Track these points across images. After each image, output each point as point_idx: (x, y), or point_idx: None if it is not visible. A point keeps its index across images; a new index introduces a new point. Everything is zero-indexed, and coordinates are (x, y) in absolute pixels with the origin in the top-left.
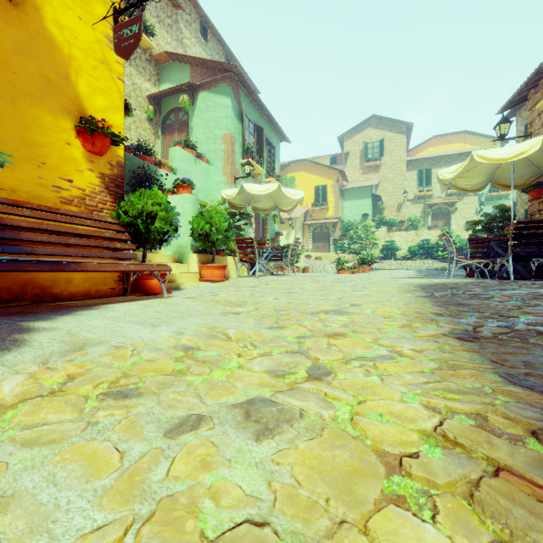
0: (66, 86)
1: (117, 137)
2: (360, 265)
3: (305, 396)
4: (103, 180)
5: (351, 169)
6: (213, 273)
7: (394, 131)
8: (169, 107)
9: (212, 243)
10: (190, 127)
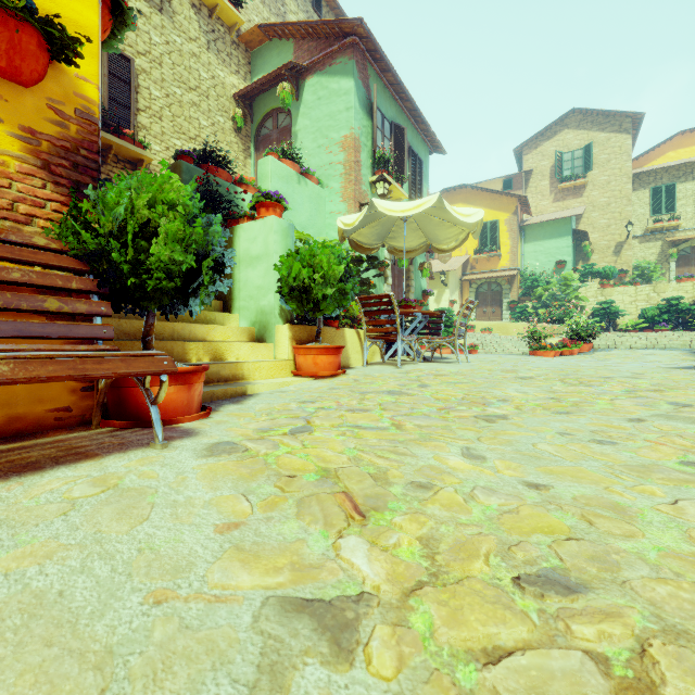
0: None
1: (58, 31)
2: (574, 342)
3: None
4: (32, 146)
5: (536, 195)
6: (316, 361)
7: (608, 131)
8: (264, 109)
9: (315, 305)
10: (293, 134)
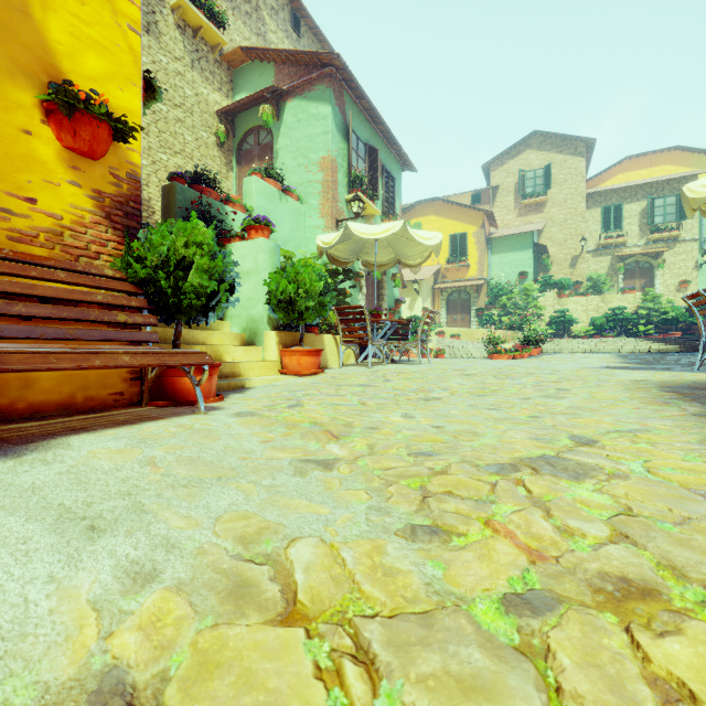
0: (22, 25)
1: (122, 124)
2: (524, 347)
3: None
4: (99, 202)
5: (502, 209)
6: (300, 362)
7: (565, 153)
8: (246, 126)
9: (299, 315)
10: (274, 152)
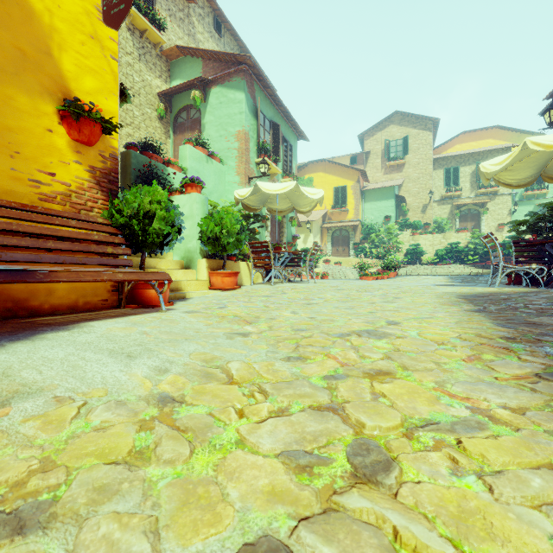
0: (47, 62)
1: (109, 123)
2: (384, 271)
3: (357, 539)
4: (93, 174)
5: (372, 169)
6: (223, 281)
7: (418, 128)
8: (180, 104)
9: (223, 248)
10: (202, 125)
